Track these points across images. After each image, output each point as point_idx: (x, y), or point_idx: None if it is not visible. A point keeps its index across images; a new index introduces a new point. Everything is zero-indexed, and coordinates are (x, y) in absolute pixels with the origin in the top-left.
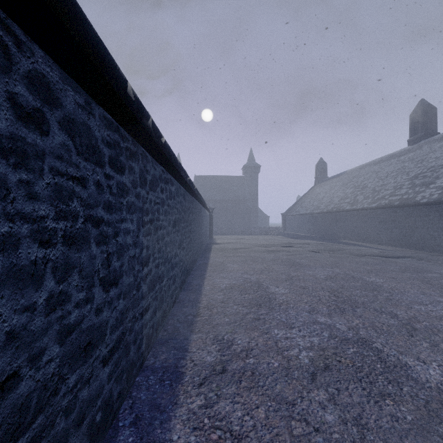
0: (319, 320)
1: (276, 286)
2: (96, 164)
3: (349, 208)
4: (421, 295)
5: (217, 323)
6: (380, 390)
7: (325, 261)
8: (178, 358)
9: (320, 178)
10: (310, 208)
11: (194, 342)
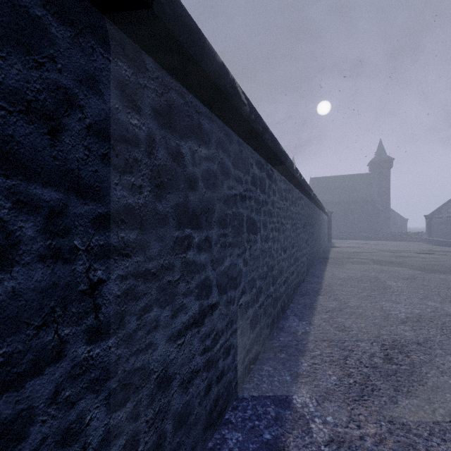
0: (427, 304)
1: (394, 282)
2: (282, 201)
3: None
4: None
5: (336, 294)
6: None
7: None
8: (311, 302)
9: None
10: None
11: (321, 299)
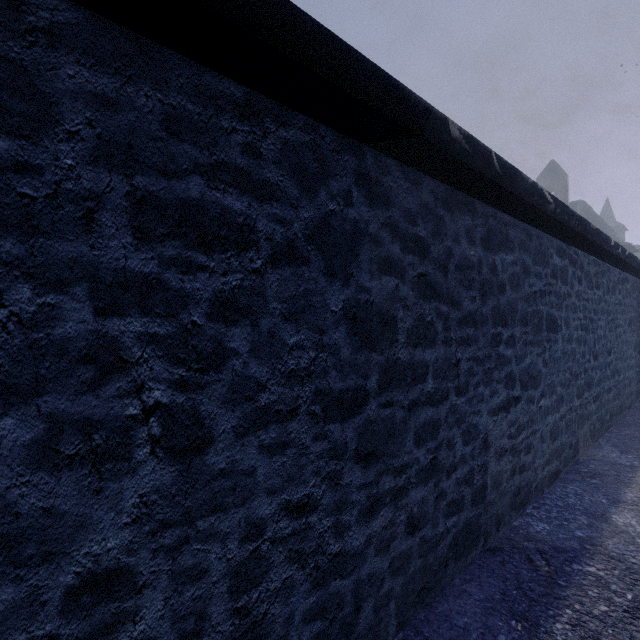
0: None
1: None
2: (591, 289)
3: None
4: None
5: None
6: None
7: None
8: None
9: None
10: None
11: None
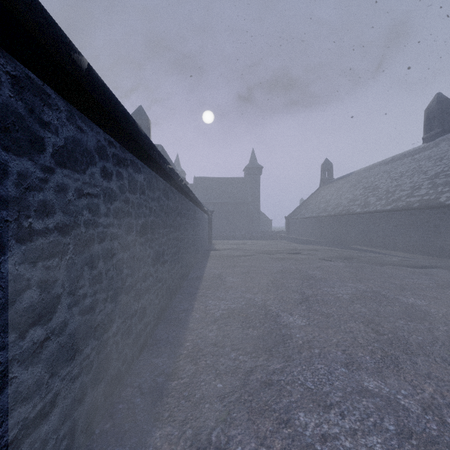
0: (367, 387)
1: (289, 313)
2: None
3: (360, 210)
4: None
5: (202, 395)
6: None
7: (343, 273)
8: None
9: (325, 179)
10: (316, 211)
11: None
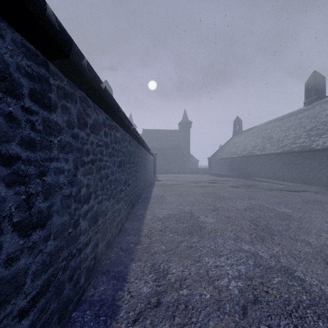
0: (243, 248)
1: (205, 216)
2: (6, 93)
3: (260, 153)
4: (325, 223)
5: (154, 251)
6: (311, 327)
7: (243, 195)
8: (116, 289)
9: (236, 131)
10: (229, 154)
11: (133, 272)
